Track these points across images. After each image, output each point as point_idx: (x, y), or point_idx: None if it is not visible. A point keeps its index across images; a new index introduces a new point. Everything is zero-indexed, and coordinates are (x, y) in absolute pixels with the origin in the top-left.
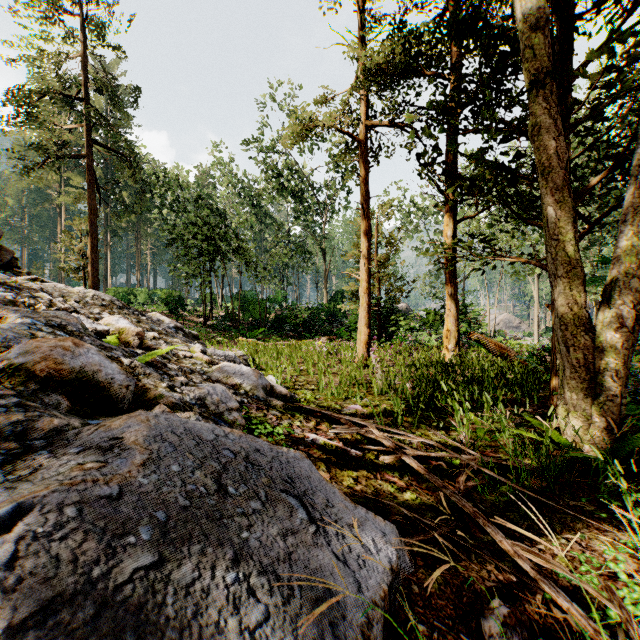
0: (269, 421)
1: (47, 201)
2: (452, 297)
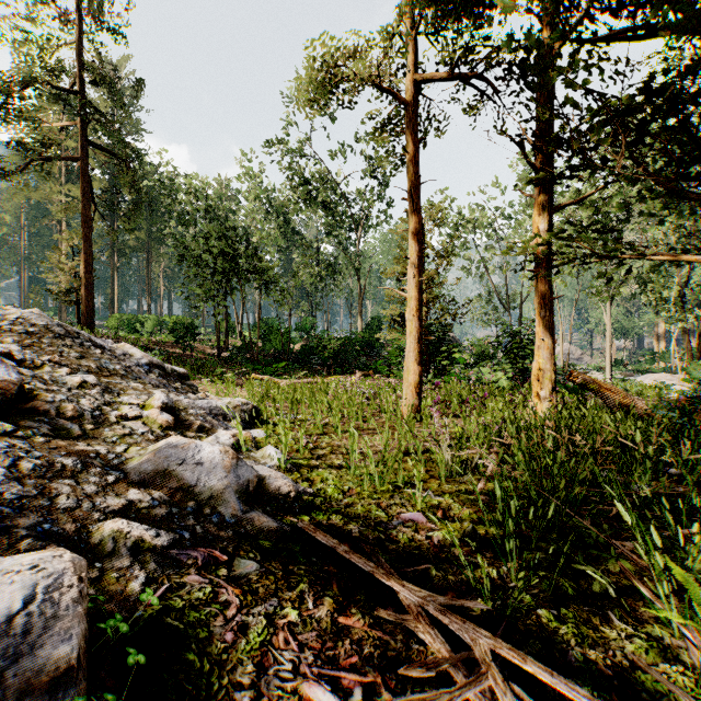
0: (215, 622)
1: (47, 217)
2: (546, 320)
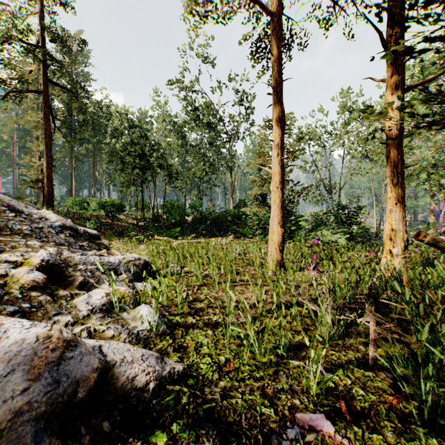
0: None
1: (29, 135)
2: (399, 187)
